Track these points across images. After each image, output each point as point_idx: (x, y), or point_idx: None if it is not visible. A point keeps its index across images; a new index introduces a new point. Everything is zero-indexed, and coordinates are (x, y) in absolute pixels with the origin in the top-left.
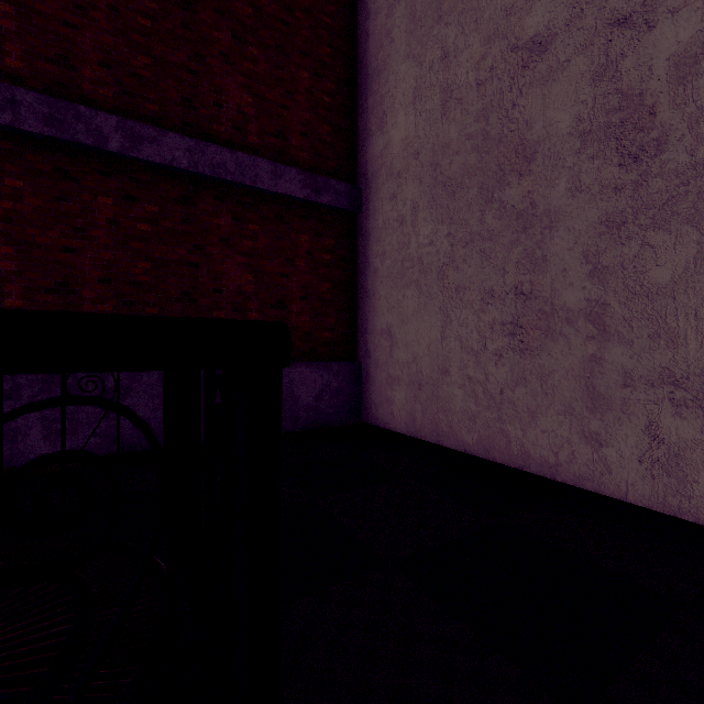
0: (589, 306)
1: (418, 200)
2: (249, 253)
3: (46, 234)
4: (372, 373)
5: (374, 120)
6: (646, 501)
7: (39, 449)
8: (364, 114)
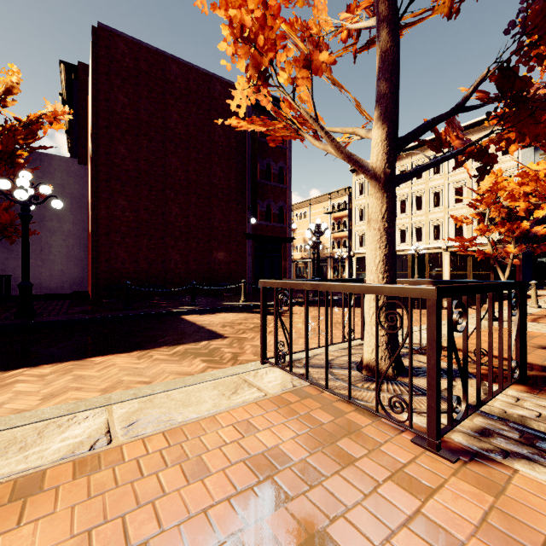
0: (2, 269)
1: None
2: None
3: None
4: None
5: None
6: (12, 294)
7: None
8: None
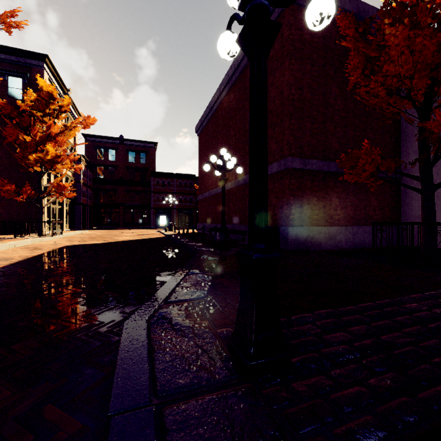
0: None
1: (436, 179)
2: (376, 194)
3: (343, 195)
4: (410, 229)
5: (411, 150)
6: None
7: (344, 245)
8: (405, 147)
